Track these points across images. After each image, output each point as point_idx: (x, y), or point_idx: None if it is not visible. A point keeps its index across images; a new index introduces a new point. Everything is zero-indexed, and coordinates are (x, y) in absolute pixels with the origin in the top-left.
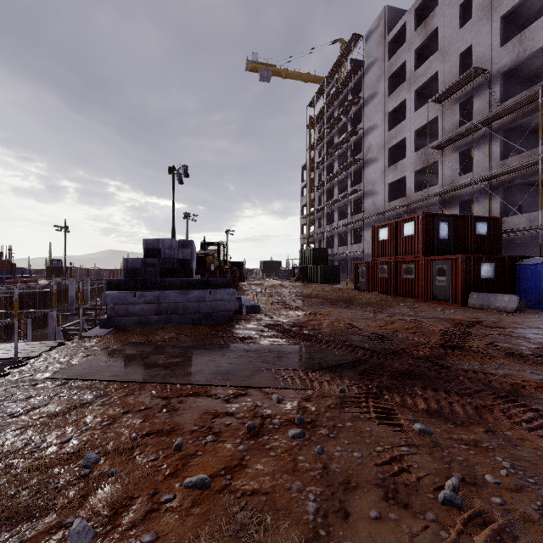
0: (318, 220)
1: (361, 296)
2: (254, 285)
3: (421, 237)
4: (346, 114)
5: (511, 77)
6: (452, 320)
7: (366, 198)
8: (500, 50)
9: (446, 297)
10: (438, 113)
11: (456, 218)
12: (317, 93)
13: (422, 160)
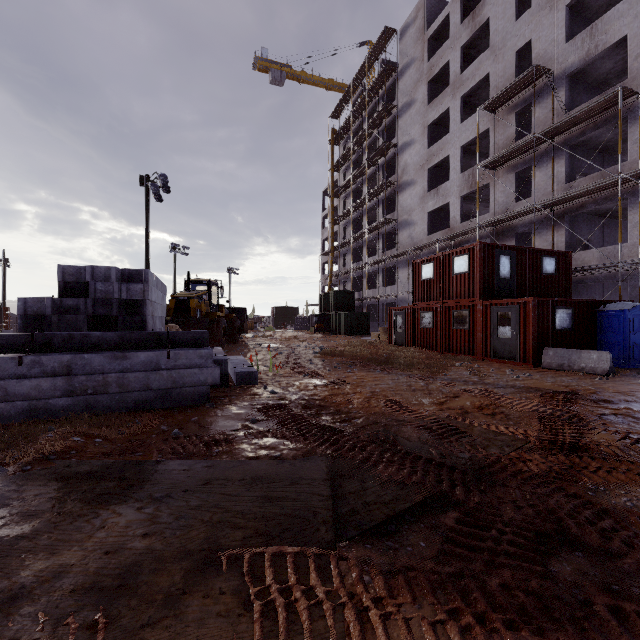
0: (343, 257)
1: (401, 353)
2: (262, 337)
3: (477, 274)
4: (377, 127)
5: (577, 82)
6: (536, 390)
7: (402, 229)
8: (565, 46)
9: (512, 354)
10: (489, 124)
11: (520, 251)
12: (342, 101)
13: (470, 183)
